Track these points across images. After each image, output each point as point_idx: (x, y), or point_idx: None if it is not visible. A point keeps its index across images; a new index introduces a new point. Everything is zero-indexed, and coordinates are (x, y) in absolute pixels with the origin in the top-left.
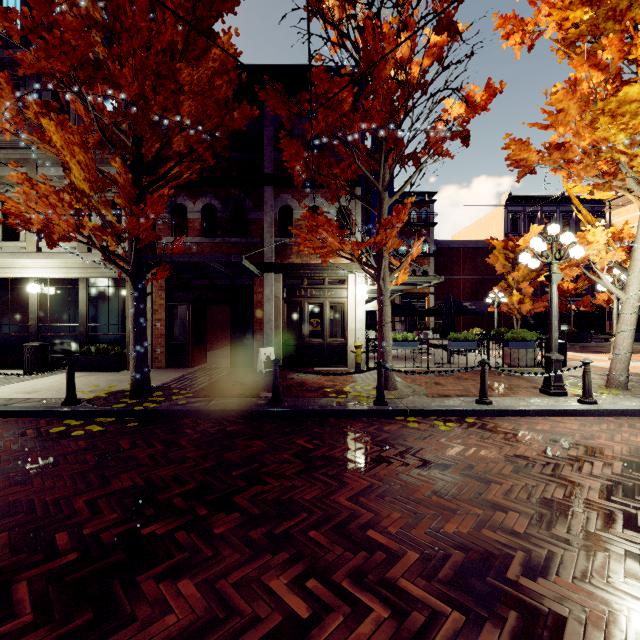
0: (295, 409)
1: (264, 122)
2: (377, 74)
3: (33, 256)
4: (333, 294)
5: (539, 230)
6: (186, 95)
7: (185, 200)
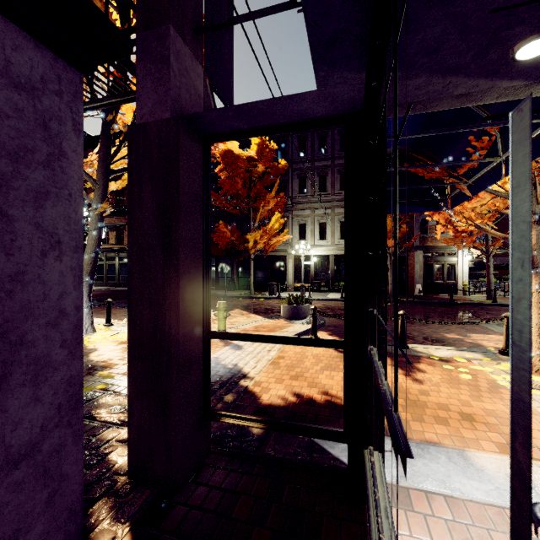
0: (462, 302)
1: None
2: None
3: (314, 246)
4: (449, 260)
5: None
6: None
7: None
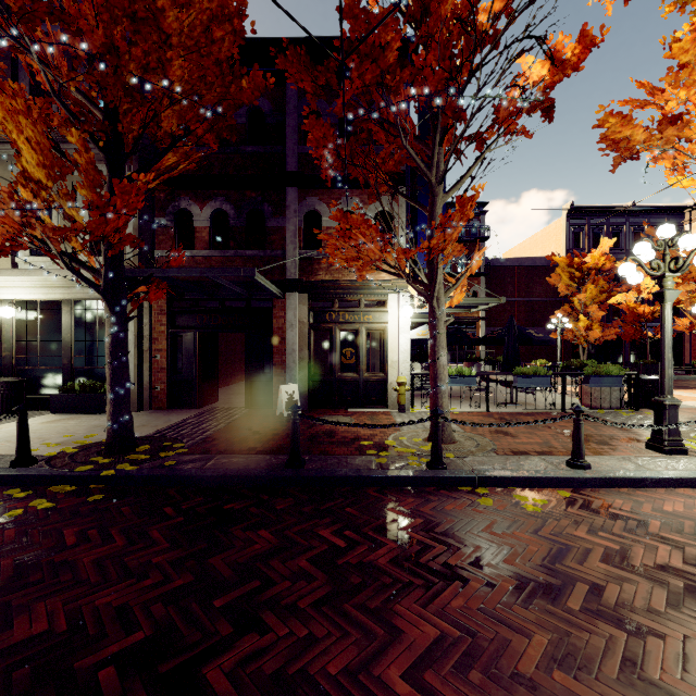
0: (320, 475)
1: (286, 108)
2: (435, 9)
3: (6, 273)
4: (370, 319)
5: (610, 244)
6: (175, 51)
7: (190, 205)
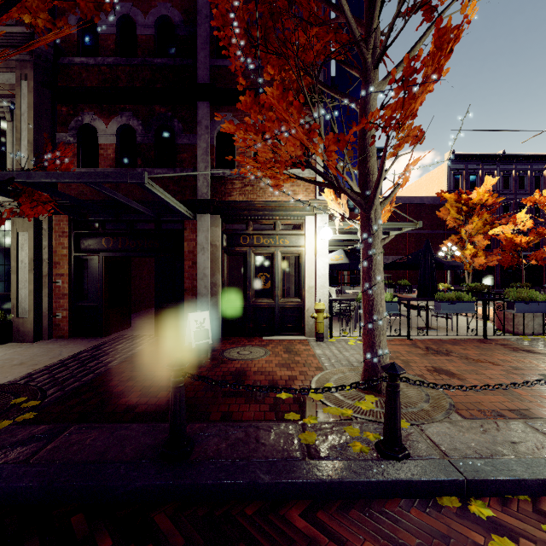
0: (212, 481)
1: (197, 18)
2: None
3: None
4: (286, 242)
5: (493, 182)
6: None
7: (95, 120)
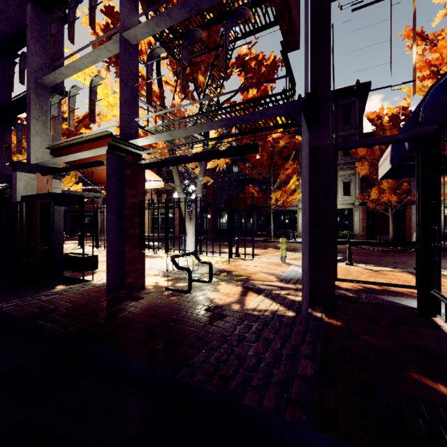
0: None
1: None
2: None
3: None
4: (445, 212)
5: None
6: None
7: None
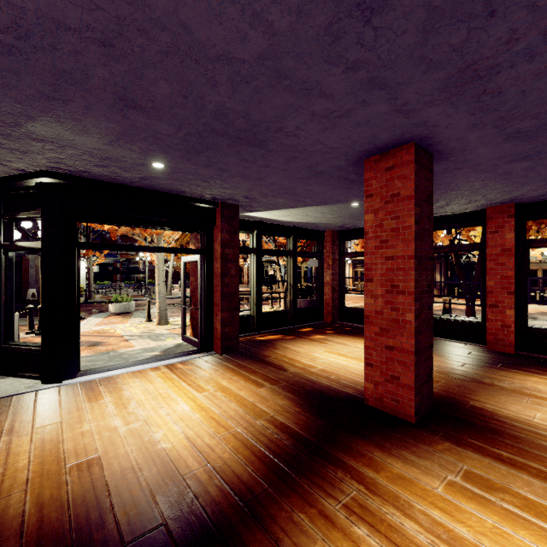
0: None
1: None
2: None
3: None
4: None
5: None
6: None
7: None
